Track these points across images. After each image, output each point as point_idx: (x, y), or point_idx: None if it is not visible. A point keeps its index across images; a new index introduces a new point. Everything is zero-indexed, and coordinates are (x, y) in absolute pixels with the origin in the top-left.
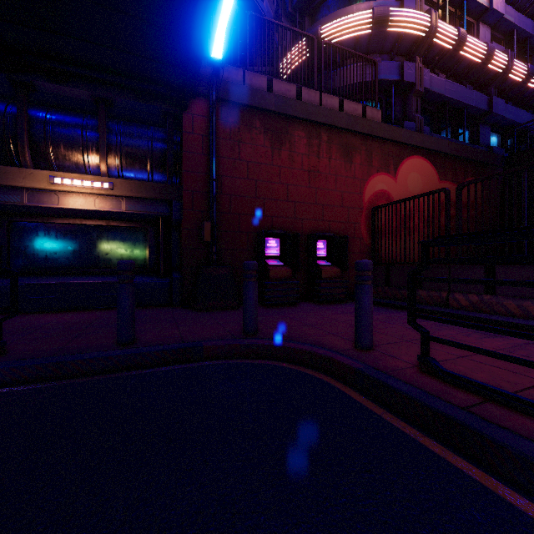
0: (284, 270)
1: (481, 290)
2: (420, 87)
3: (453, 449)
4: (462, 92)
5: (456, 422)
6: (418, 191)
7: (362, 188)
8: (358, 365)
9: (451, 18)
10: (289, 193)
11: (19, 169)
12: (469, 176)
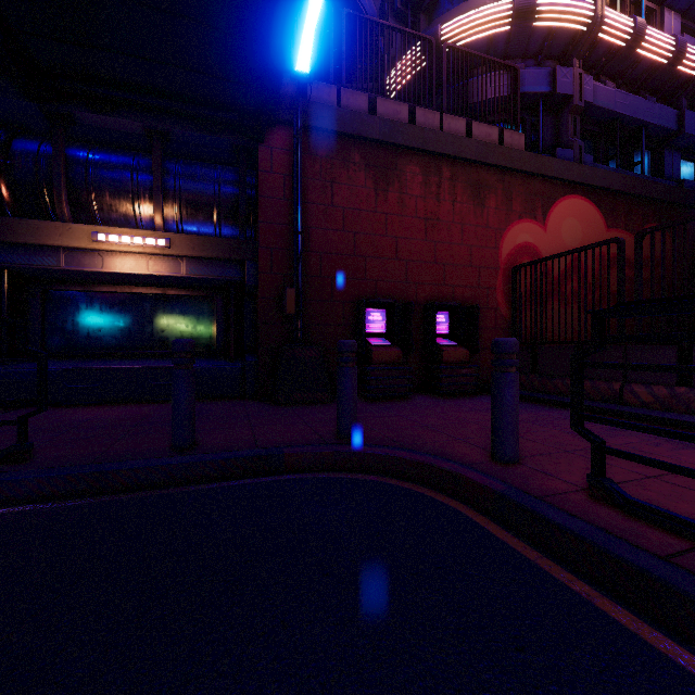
0: (391, 352)
1: (671, 380)
2: (579, 100)
3: (649, 619)
4: (639, 105)
5: (654, 580)
6: (576, 243)
7: (498, 240)
8: (498, 486)
9: (624, 5)
10: (399, 248)
11: (55, 224)
12: (649, 222)
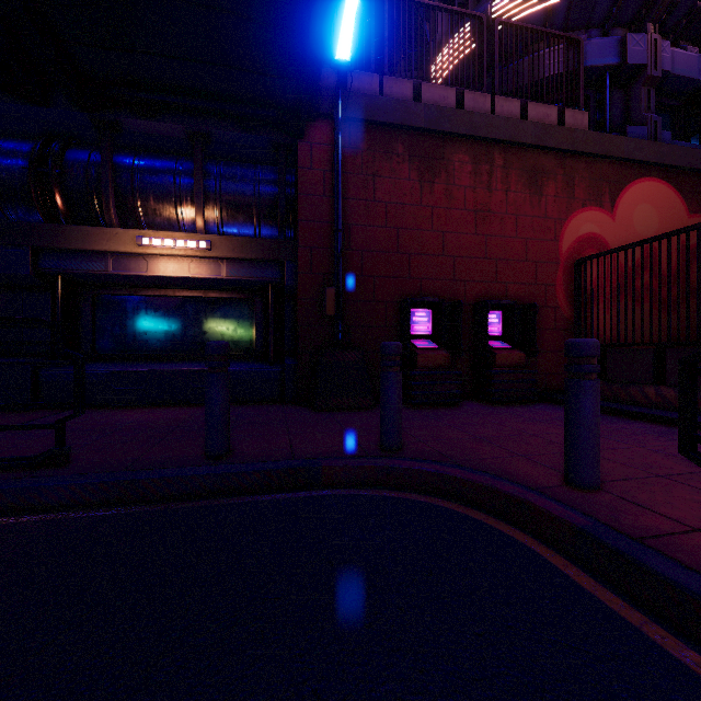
0: (438, 355)
1: None
2: (654, 70)
3: None
4: None
5: None
6: (651, 232)
7: (558, 231)
8: (580, 520)
9: None
10: (446, 244)
11: (103, 230)
12: None
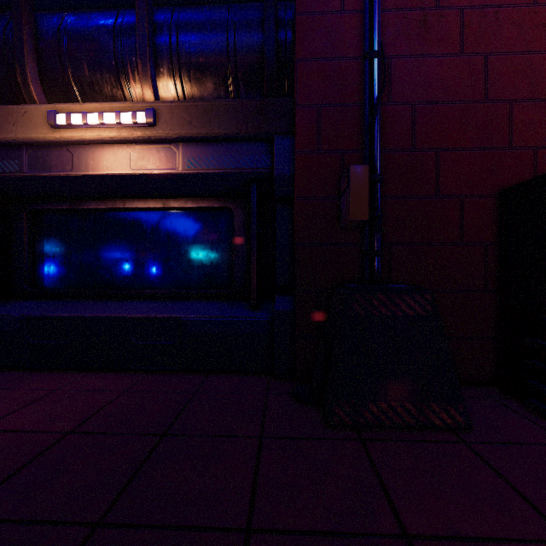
0: None
1: None
2: None
3: None
4: None
5: None
6: None
7: None
8: None
9: None
10: None
11: (8, 108)
12: None
